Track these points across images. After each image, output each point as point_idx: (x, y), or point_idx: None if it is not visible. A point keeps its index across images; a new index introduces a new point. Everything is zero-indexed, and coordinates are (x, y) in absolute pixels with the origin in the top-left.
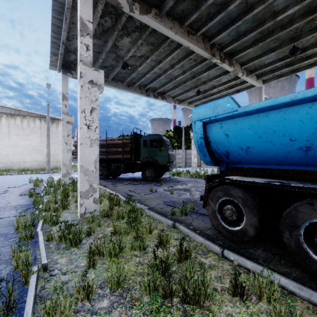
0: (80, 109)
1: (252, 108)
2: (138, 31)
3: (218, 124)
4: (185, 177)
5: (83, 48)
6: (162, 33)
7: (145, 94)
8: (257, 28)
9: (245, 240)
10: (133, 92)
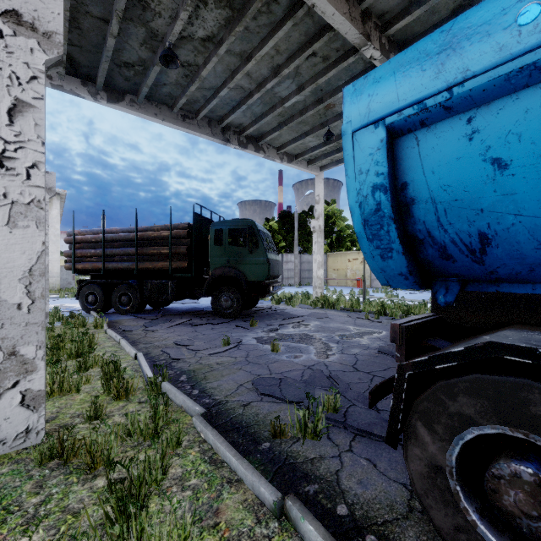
0: None
1: None
2: None
3: (454, 125)
4: (302, 306)
5: None
6: None
7: (220, 137)
8: None
9: None
10: (195, 132)
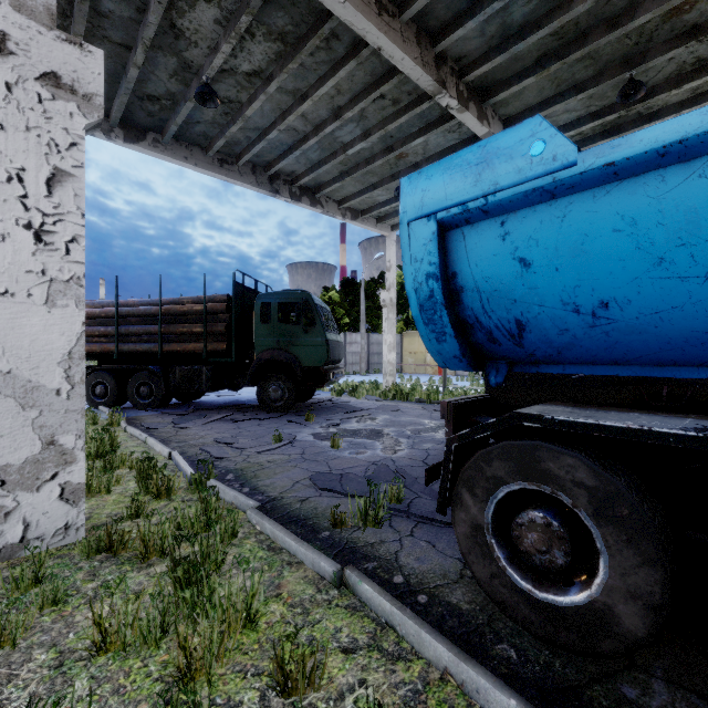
0: (2, 169)
1: (640, 146)
2: None
3: (491, 226)
4: (369, 397)
5: None
6: (309, 3)
7: (268, 187)
8: (552, 18)
9: (605, 648)
10: (235, 181)
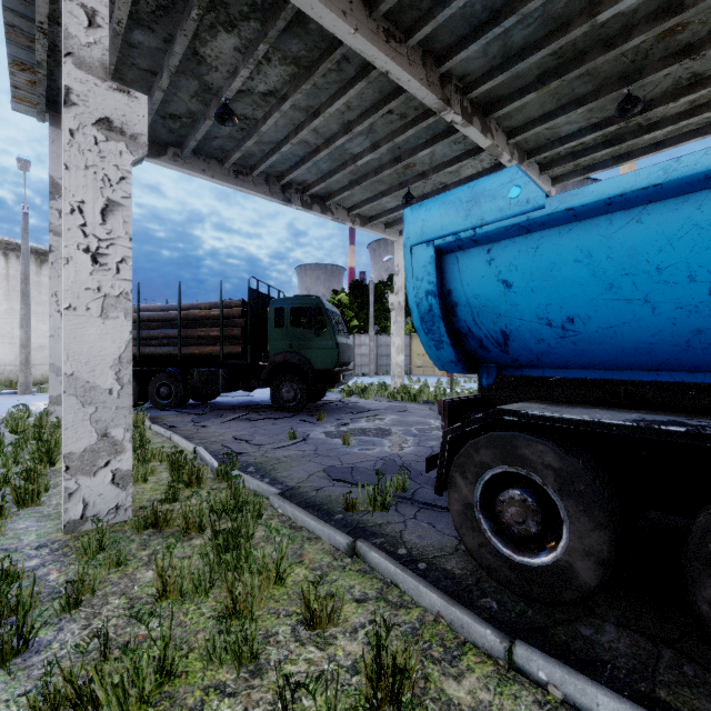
0: (66, 202)
1: (591, 196)
2: (257, 18)
3: (480, 252)
4: (377, 398)
5: (79, 16)
6: (322, 31)
7: (280, 197)
8: (550, 40)
9: (567, 598)
10: (250, 191)
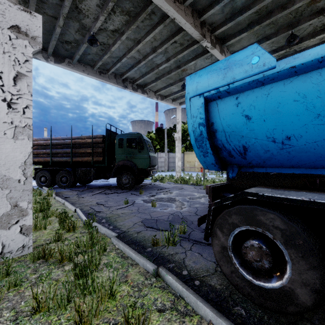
0: None
1: (309, 57)
2: None
3: (231, 99)
4: (169, 182)
5: None
6: None
7: (122, 85)
8: (255, 4)
9: (290, 310)
10: (107, 81)
